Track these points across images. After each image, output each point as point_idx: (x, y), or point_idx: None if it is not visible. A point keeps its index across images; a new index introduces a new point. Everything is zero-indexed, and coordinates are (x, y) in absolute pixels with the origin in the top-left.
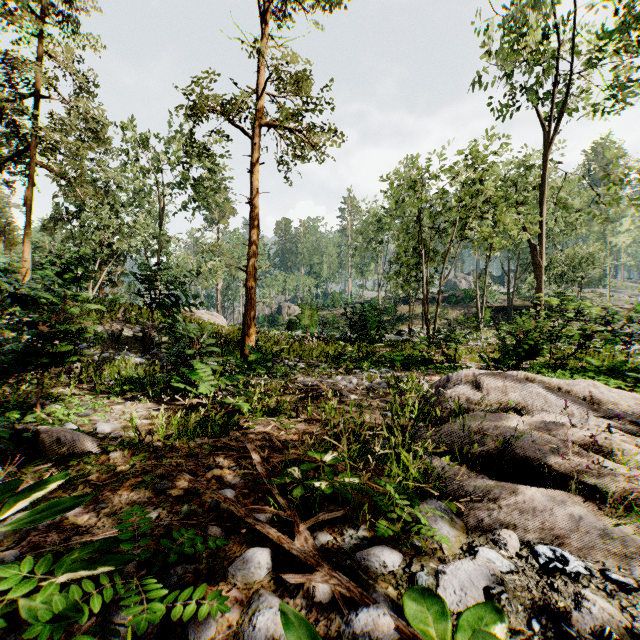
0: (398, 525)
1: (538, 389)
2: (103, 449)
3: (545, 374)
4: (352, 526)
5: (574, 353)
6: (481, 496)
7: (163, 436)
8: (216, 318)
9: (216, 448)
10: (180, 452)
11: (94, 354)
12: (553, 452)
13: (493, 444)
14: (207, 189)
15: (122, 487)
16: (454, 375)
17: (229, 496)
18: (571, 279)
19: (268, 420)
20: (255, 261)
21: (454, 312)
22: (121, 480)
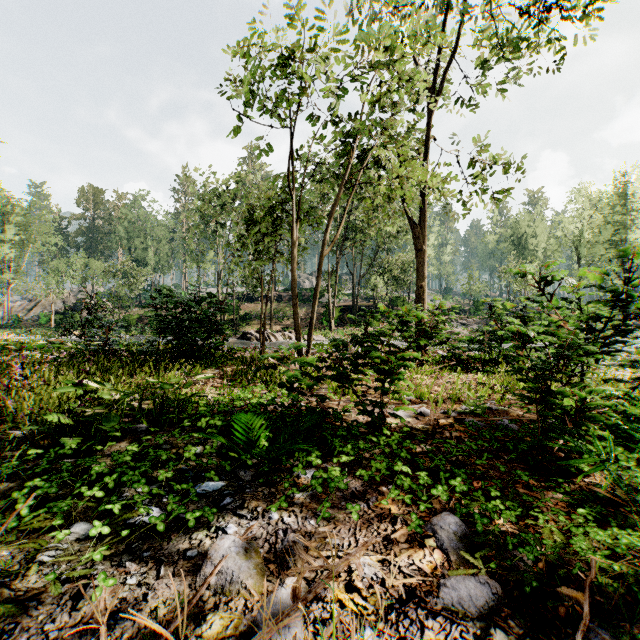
0: None
1: None
2: None
3: None
4: None
5: (633, 389)
6: None
7: None
8: None
9: None
10: None
11: None
12: None
13: None
14: None
15: None
16: None
17: None
18: (403, 282)
19: None
20: None
21: (302, 311)
22: None
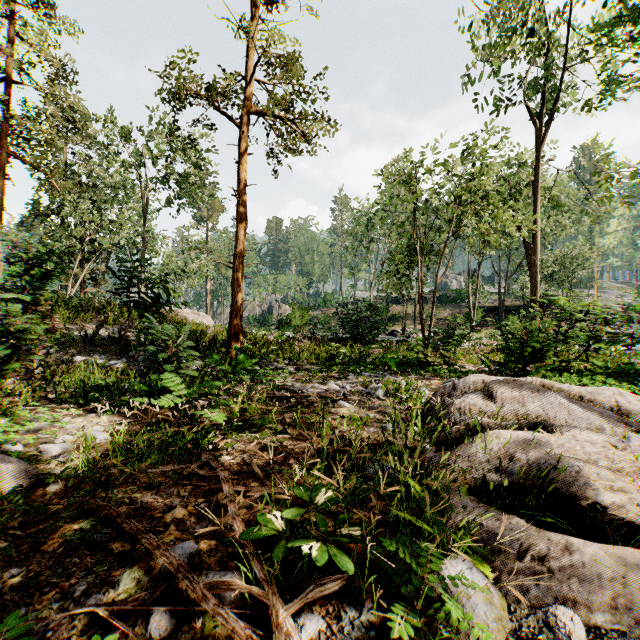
0: (422, 618)
1: (560, 399)
2: (42, 479)
3: (552, 378)
4: (353, 602)
5: (580, 355)
6: (521, 552)
7: (121, 459)
8: (202, 318)
9: (184, 476)
10: (137, 483)
11: (63, 357)
12: (604, 487)
13: (524, 474)
14: (194, 185)
15: (50, 539)
16: (460, 382)
17: (188, 554)
18: (561, 279)
19: (250, 437)
20: (242, 257)
21: (446, 312)
22: (52, 527)
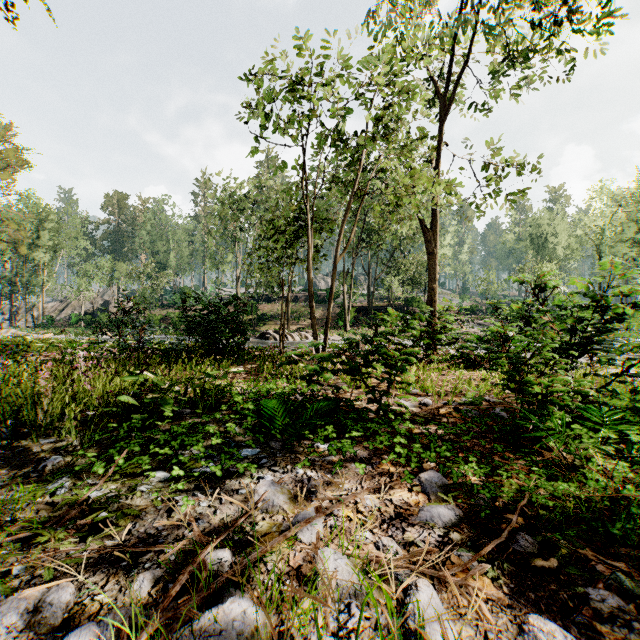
0: None
1: None
2: None
3: None
4: None
5: (609, 382)
6: None
7: None
8: None
9: None
10: None
11: None
12: None
13: None
14: None
15: None
16: None
17: None
18: (418, 282)
19: None
20: None
21: (318, 312)
22: None
